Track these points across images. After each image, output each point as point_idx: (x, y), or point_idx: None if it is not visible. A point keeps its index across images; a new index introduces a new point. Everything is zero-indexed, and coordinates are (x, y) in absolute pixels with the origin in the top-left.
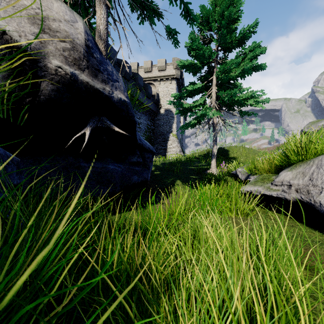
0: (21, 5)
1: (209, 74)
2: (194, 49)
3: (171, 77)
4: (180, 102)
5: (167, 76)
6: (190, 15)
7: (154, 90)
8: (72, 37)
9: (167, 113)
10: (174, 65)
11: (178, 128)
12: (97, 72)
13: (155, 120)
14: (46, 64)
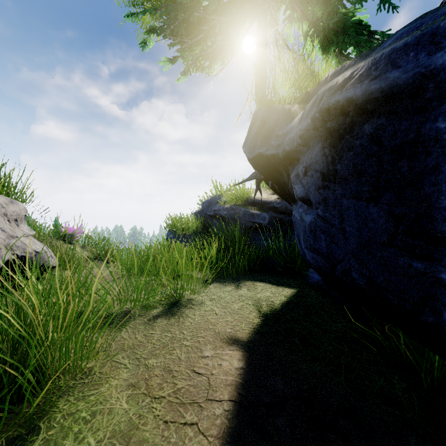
0: None
1: None
2: None
3: None
4: None
5: None
6: None
7: None
8: None
9: None
10: None
11: None
12: None
13: None
14: None
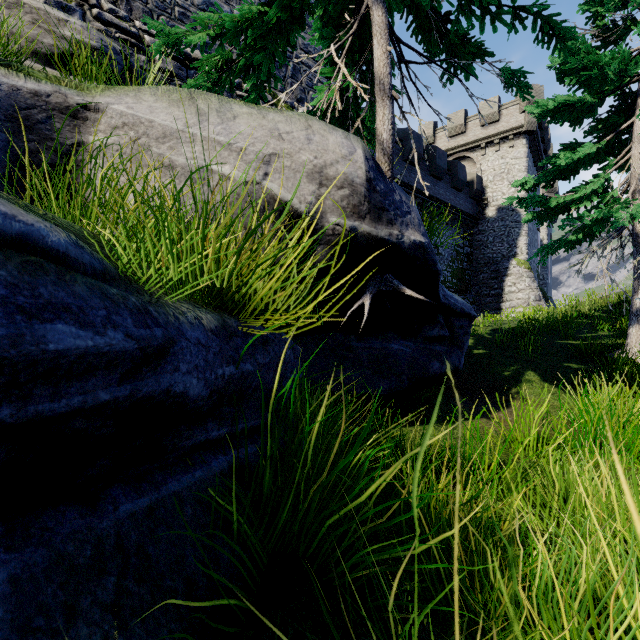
0: (300, 164)
1: (623, 113)
2: (575, 70)
3: (514, 133)
4: (536, 196)
5: (503, 132)
6: (556, 33)
7: (471, 170)
8: (351, 178)
9: (503, 214)
10: (521, 103)
11: (532, 245)
12: (381, 212)
13: (474, 234)
14: (323, 225)
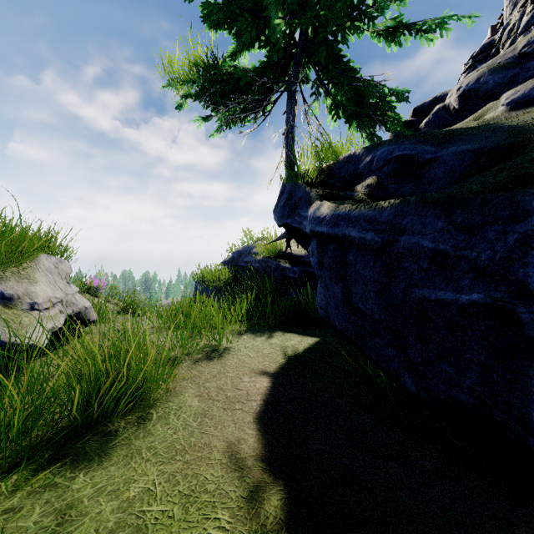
0: None
1: None
2: None
3: None
4: None
5: None
6: None
7: None
8: None
9: None
10: None
11: None
12: None
13: None
14: None
